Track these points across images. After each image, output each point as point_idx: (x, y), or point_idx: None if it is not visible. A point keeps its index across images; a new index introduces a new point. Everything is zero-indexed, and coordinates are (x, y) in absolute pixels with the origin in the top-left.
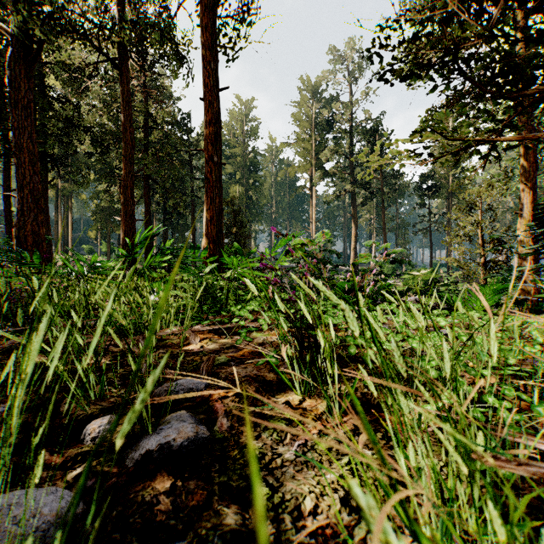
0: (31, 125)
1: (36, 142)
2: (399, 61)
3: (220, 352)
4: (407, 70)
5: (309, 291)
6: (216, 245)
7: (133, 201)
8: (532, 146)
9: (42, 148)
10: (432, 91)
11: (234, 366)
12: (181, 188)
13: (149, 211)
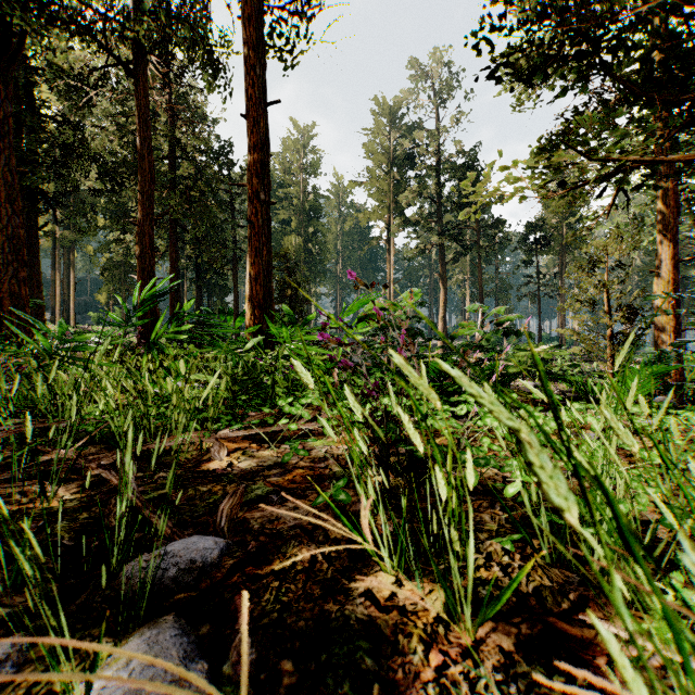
0: (9, 147)
1: (18, 171)
2: (519, 50)
3: (257, 475)
4: (527, 66)
5: (424, 393)
6: (263, 311)
7: (152, 252)
8: (672, 186)
9: (29, 181)
10: (563, 94)
11: (276, 506)
12: (219, 238)
13: (176, 267)
